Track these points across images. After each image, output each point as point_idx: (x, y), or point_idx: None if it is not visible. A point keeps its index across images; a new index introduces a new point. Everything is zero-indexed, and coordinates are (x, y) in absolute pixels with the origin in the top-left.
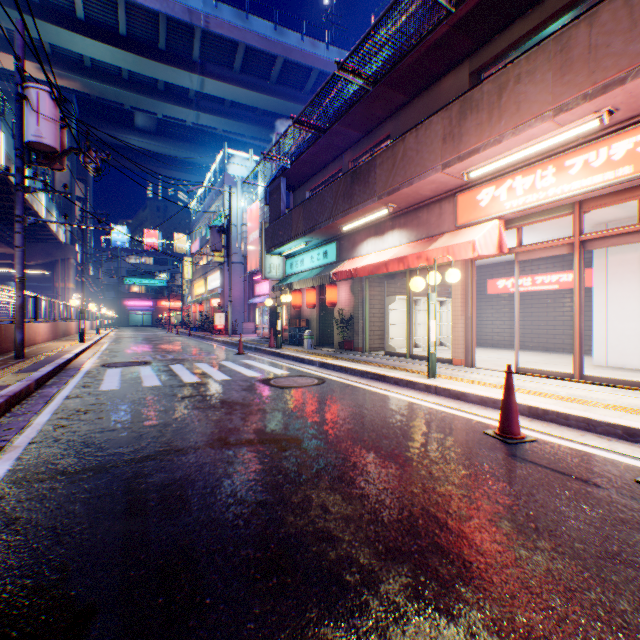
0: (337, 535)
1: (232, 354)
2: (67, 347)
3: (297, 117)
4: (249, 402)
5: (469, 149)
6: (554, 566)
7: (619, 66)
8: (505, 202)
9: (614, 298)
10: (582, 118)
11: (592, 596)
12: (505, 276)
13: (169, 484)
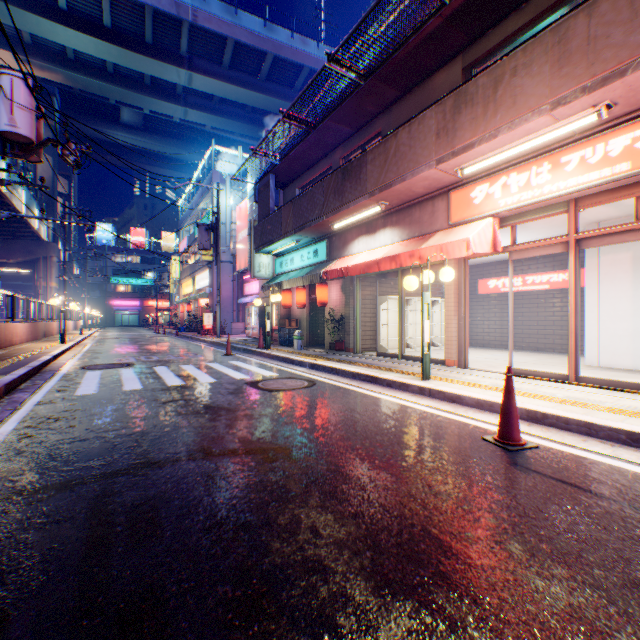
0: (329, 565)
1: (220, 355)
2: (46, 348)
3: (287, 111)
4: (235, 407)
5: (464, 144)
6: (575, 600)
7: (619, 58)
8: (499, 199)
9: (606, 298)
10: (580, 112)
11: (623, 639)
12: (496, 276)
13: (140, 504)
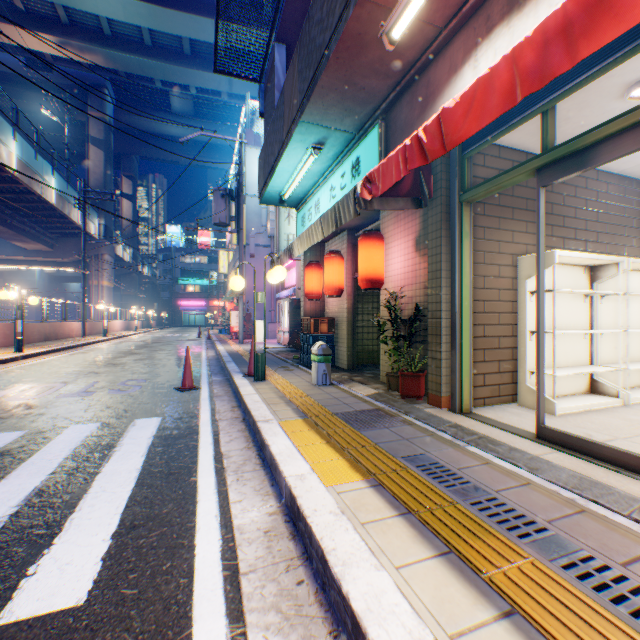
0: None
1: (171, 388)
2: None
3: None
4: None
5: None
6: None
7: None
8: None
9: None
10: None
11: None
12: None
13: None
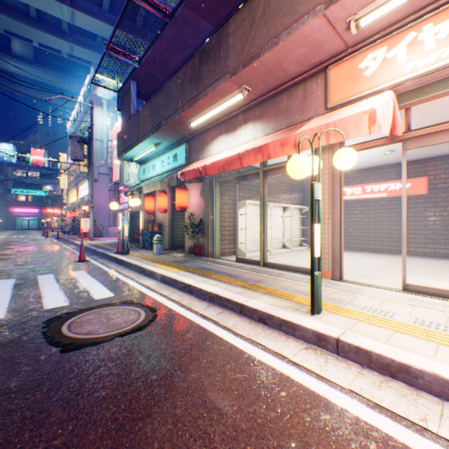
0: None
1: (72, 261)
2: None
3: None
4: None
5: None
6: None
7: None
8: (405, 64)
9: None
10: None
11: None
12: None
13: None
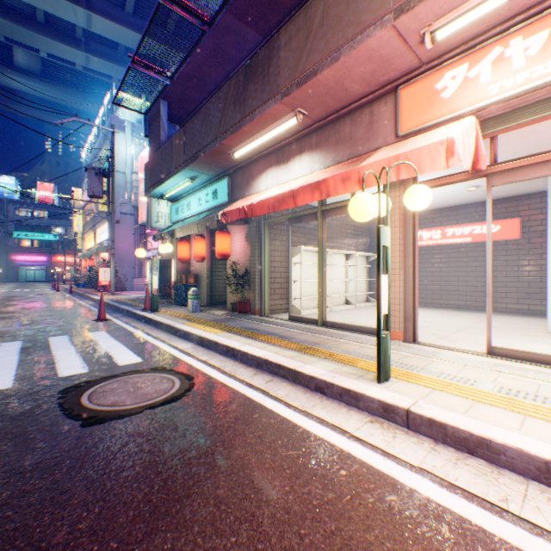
0: None
1: (89, 321)
2: None
3: None
4: None
5: None
6: None
7: None
8: (489, 84)
9: None
10: None
11: None
12: None
13: None
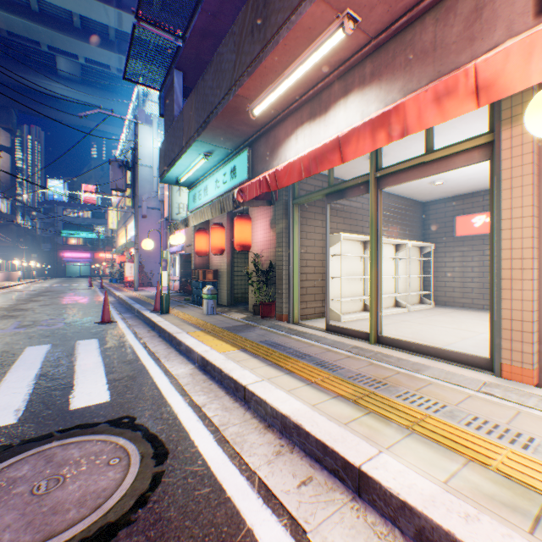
0: None
1: (92, 323)
2: None
3: None
4: None
5: None
6: None
7: None
8: None
9: None
10: None
11: None
12: (485, 210)
13: None
